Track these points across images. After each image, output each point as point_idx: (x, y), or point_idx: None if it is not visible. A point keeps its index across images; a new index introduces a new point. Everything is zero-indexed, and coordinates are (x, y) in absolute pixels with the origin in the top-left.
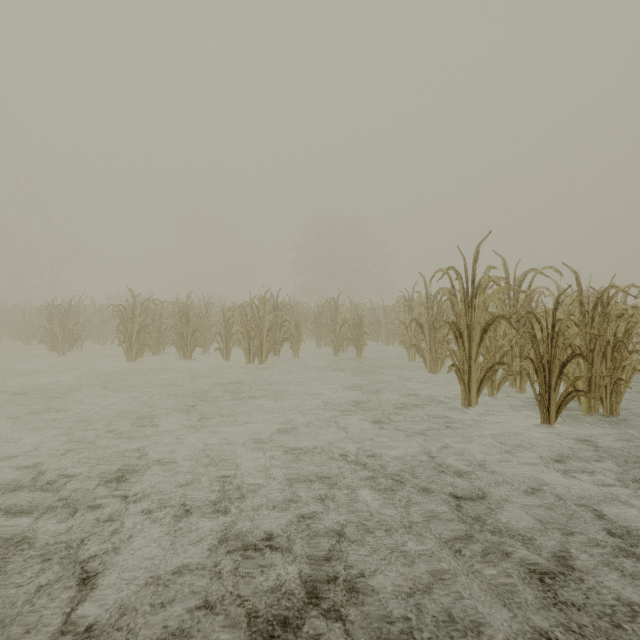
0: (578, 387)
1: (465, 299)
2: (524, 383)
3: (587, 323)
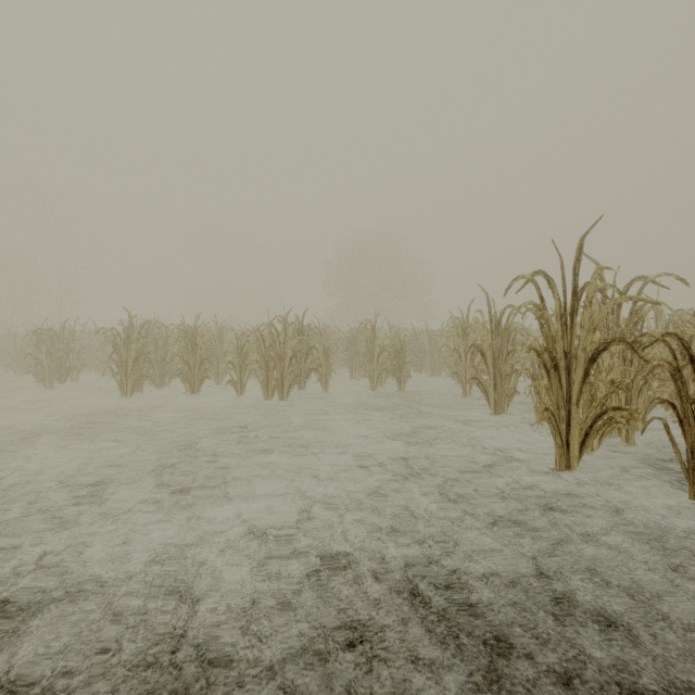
0: None
1: (561, 315)
2: (632, 432)
3: None
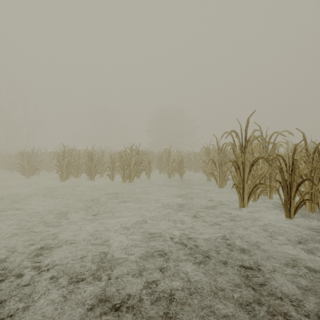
0: (304, 197)
1: (241, 148)
2: (272, 194)
3: (310, 161)
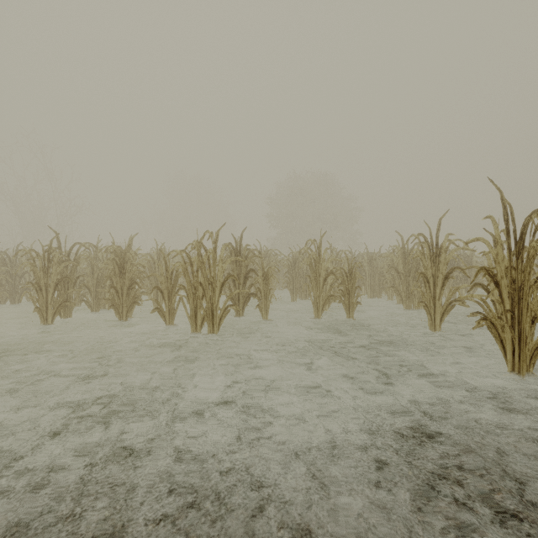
0: None
1: None
2: None
3: None
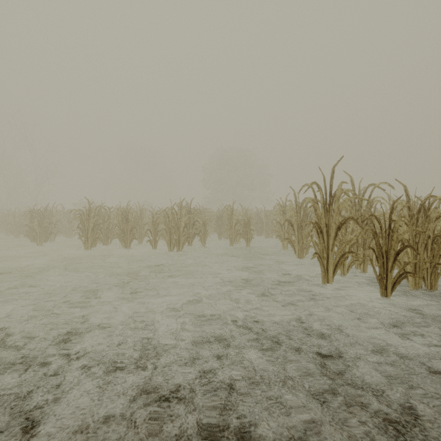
0: (406, 269)
1: (324, 205)
2: (366, 266)
3: (413, 223)
